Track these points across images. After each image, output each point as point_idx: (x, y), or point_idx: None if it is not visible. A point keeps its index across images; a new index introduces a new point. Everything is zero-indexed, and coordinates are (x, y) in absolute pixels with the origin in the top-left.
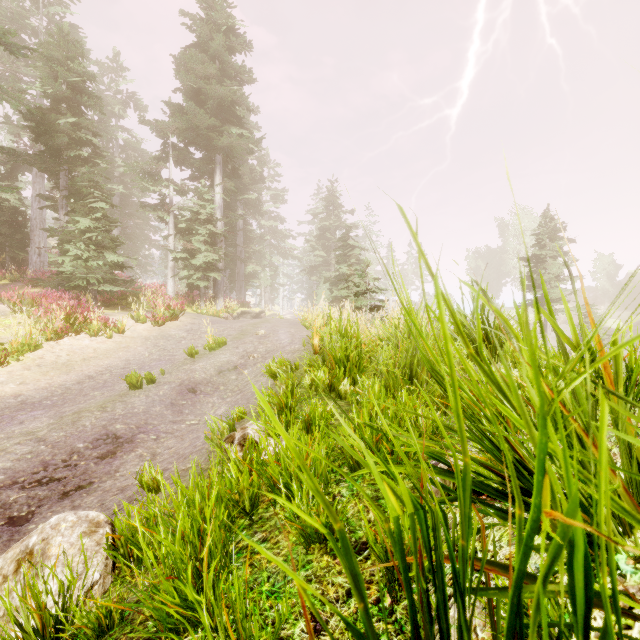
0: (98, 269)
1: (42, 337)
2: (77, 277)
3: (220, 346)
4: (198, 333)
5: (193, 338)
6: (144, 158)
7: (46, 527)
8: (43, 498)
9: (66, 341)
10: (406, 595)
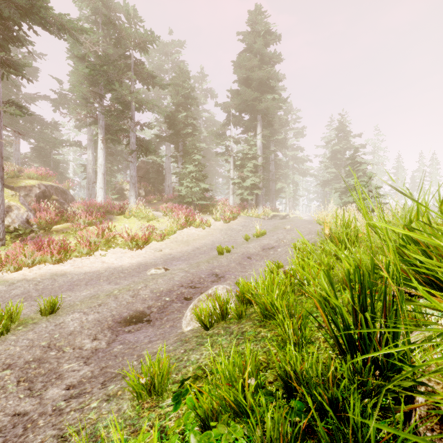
0: (197, 192)
1: (176, 228)
2: (187, 197)
3: (262, 235)
4: (248, 227)
5: (246, 230)
6: (215, 125)
7: (213, 288)
8: (194, 293)
9: (185, 230)
10: (350, 292)
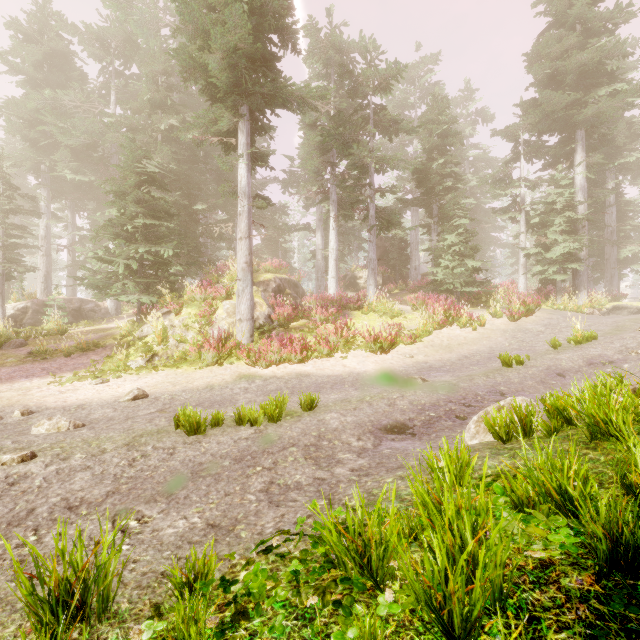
0: (461, 274)
1: (430, 327)
2: (446, 283)
3: (587, 340)
4: (557, 328)
5: (552, 332)
6: (491, 165)
7: (506, 400)
8: (468, 413)
9: (444, 330)
10: None
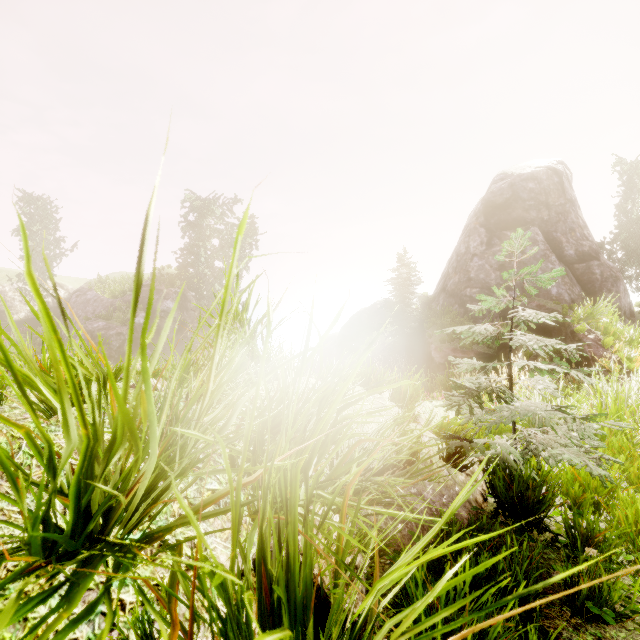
0: None
1: None
2: None
3: None
4: None
5: None
6: None
7: None
8: None
9: None
10: None
